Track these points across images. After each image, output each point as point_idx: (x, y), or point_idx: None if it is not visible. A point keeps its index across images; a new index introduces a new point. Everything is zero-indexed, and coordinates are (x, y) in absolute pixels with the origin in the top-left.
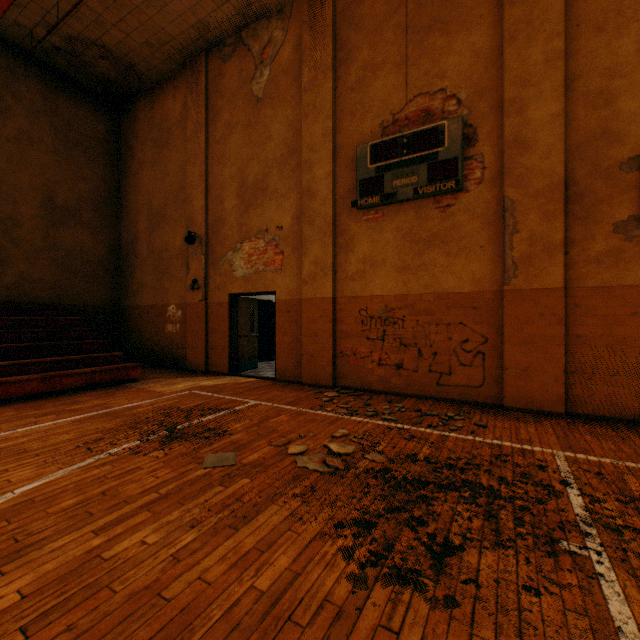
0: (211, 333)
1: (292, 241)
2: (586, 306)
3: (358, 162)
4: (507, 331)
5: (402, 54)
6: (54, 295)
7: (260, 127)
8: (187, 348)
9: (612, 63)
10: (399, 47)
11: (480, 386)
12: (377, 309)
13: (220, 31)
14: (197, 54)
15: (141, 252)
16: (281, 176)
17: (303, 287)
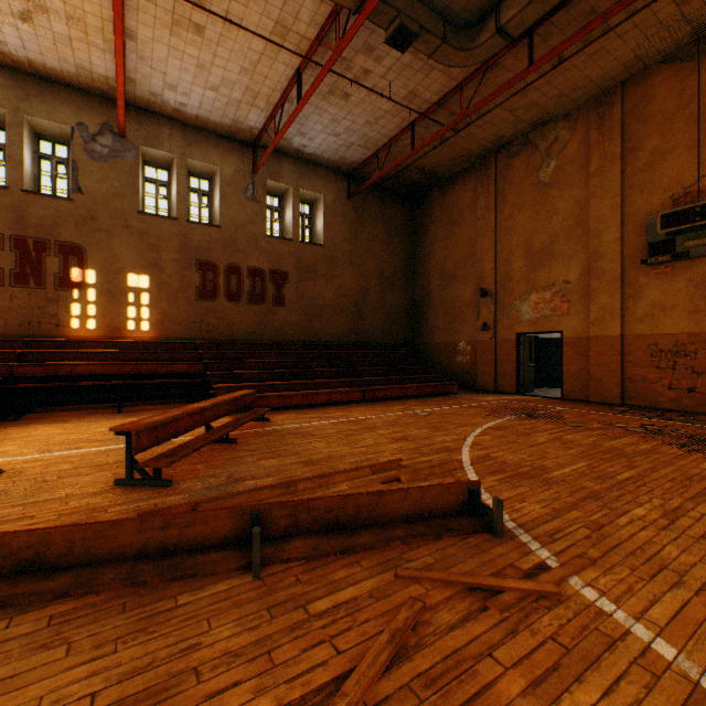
0: (498, 363)
1: (578, 292)
2: None
3: (647, 229)
4: None
5: (693, 139)
6: (383, 336)
7: (546, 206)
8: (477, 374)
9: None
10: (690, 134)
11: None
12: (666, 344)
13: (510, 138)
14: (486, 155)
15: (433, 303)
16: (567, 242)
17: (590, 327)
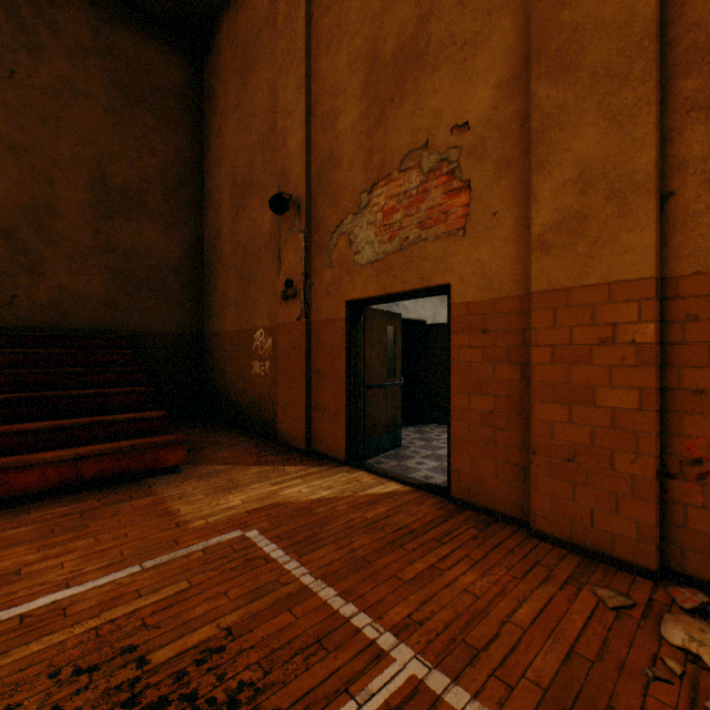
0: (315, 379)
1: (496, 147)
2: None
3: None
4: None
5: None
6: (108, 318)
7: None
8: (278, 404)
9: None
10: None
11: None
12: None
13: None
14: None
15: (224, 250)
16: None
17: (535, 260)
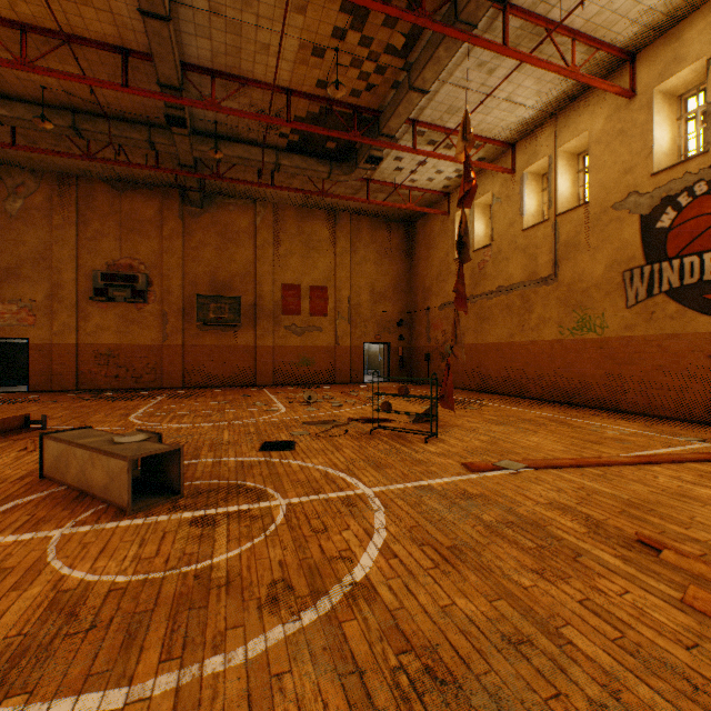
0: None
1: (45, 310)
2: (190, 351)
3: (94, 278)
4: (165, 359)
5: (119, 235)
6: None
7: (15, 234)
8: None
9: (198, 274)
10: (118, 232)
11: (155, 381)
12: (105, 350)
13: None
14: None
15: None
16: (35, 270)
17: (55, 337)
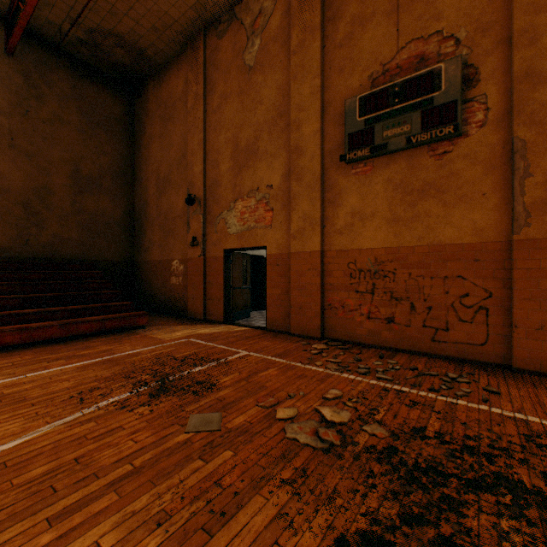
0: (208, 285)
1: (281, 198)
2: None
3: (346, 116)
4: (517, 285)
5: (393, 2)
6: (80, 252)
7: (251, 93)
8: (188, 298)
9: None
10: None
11: (482, 344)
12: (366, 262)
13: (216, 9)
14: (196, 34)
15: (151, 214)
16: (271, 137)
17: (292, 242)
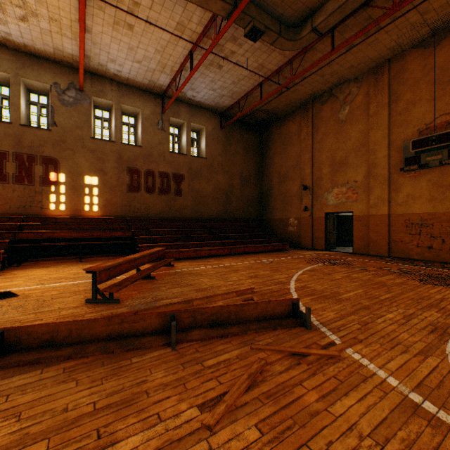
0: (314, 231)
1: (362, 187)
2: None
3: (403, 149)
4: None
5: (431, 95)
6: (242, 215)
7: (343, 134)
8: (301, 238)
9: None
10: (429, 92)
11: None
12: (415, 220)
13: (321, 92)
14: (306, 102)
15: (274, 194)
16: (356, 157)
17: (369, 209)
